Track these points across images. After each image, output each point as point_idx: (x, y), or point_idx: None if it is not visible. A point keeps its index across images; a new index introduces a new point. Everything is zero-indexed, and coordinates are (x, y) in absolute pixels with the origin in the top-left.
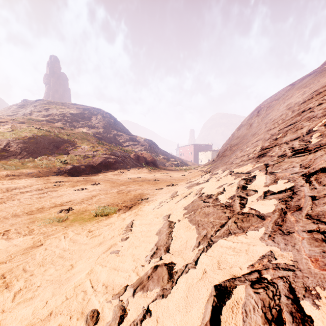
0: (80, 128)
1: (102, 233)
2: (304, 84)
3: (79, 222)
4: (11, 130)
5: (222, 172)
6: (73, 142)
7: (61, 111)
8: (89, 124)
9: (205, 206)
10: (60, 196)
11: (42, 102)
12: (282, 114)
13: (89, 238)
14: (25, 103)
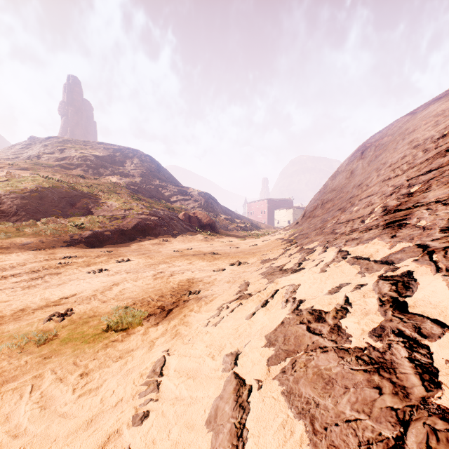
0: (108, 177)
1: (103, 383)
2: (434, 111)
3: (74, 344)
4: (6, 180)
5: (322, 249)
6: (95, 197)
7: (82, 152)
8: (122, 171)
9: (316, 347)
10: (62, 284)
11: (55, 140)
12: (406, 156)
13: (76, 397)
14: (32, 141)
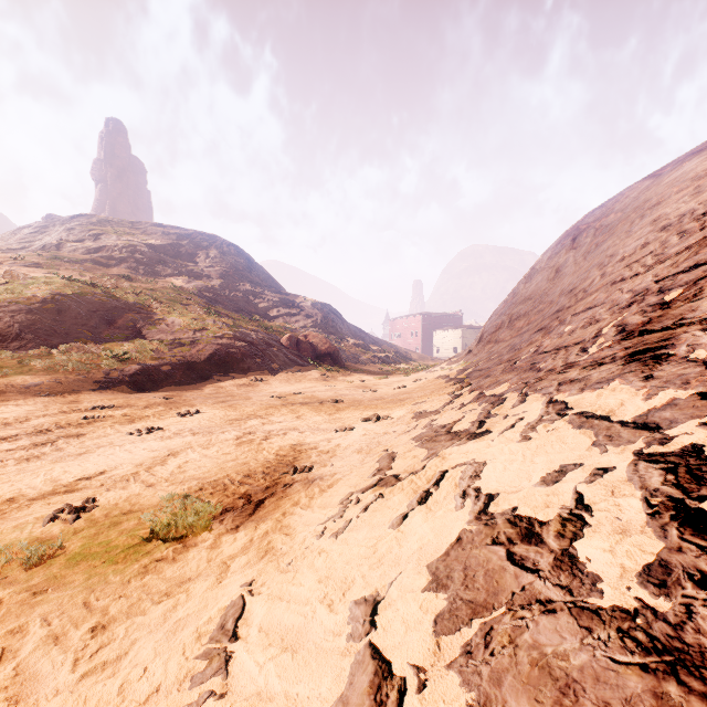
0: (170, 278)
1: (130, 648)
2: (691, 171)
3: (90, 565)
4: (4, 282)
5: (519, 398)
6: (147, 311)
7: (129, 240)
8: (191, 269)
9: (530, 601)
10: (84, 453)
11: (85, 221)
12: (649, 243)
13: (77, 679)
14: (50, 222)
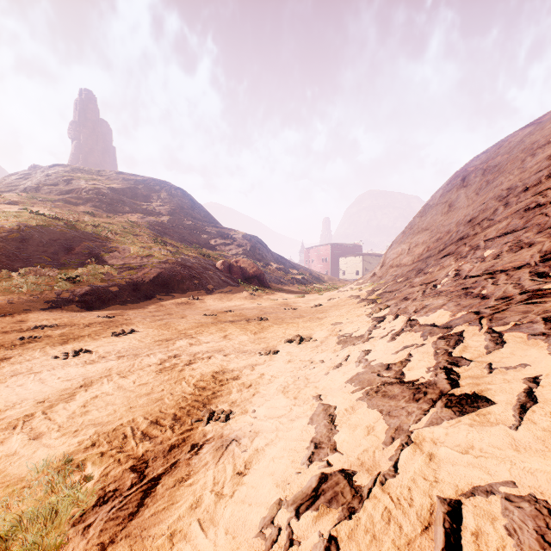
0: (127, 215)
1: None
2: None
3: None
4: None
5: (487, 336)
6: (102, 240)
7: (95, 184)
8: (145, 208)
9: None
10: None
11: (61, 169)
12: None
13: None
14: (32, 170)
